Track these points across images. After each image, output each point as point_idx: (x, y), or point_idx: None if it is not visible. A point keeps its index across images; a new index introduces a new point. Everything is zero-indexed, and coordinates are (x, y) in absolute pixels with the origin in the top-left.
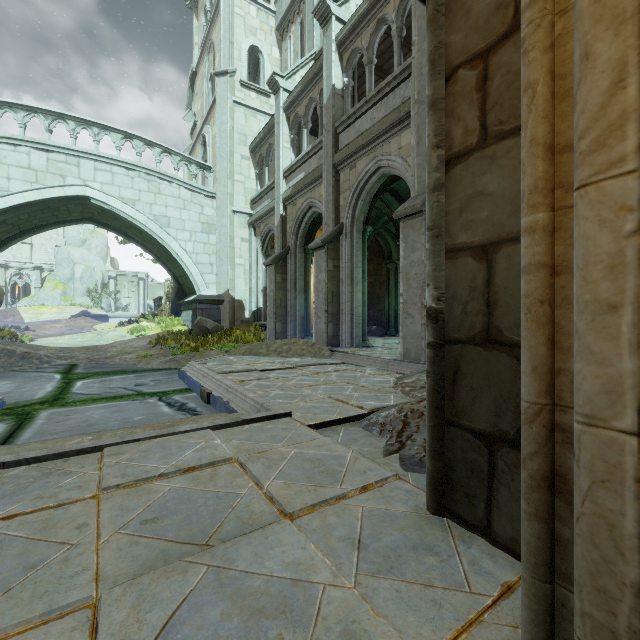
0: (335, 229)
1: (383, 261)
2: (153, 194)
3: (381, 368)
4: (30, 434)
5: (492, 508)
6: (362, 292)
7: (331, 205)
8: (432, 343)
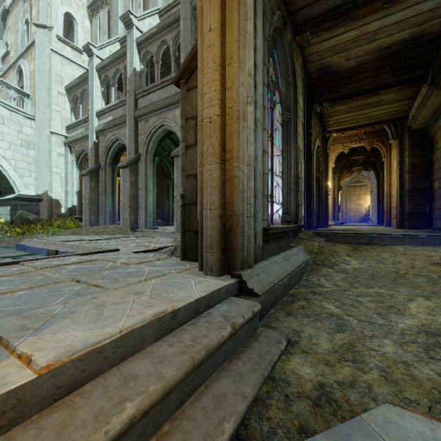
0: (135, 157)
1: (165, 179)
2: None
3: (164, 237)
4: None
5: (198, 252)
6: (152, 196)
7: (133, 141)
8: (182, 205)
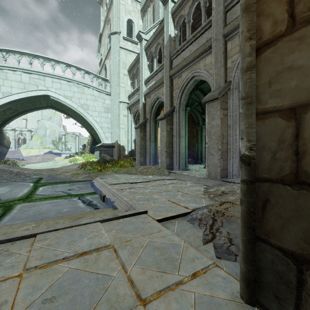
0: (170, 109)
1: (194, 126)
2: (80, 93)
3: (195, 182)
4: (7, 219)
5: None
6: (184, 141)
7: (168, 97)
8: (245, 180)
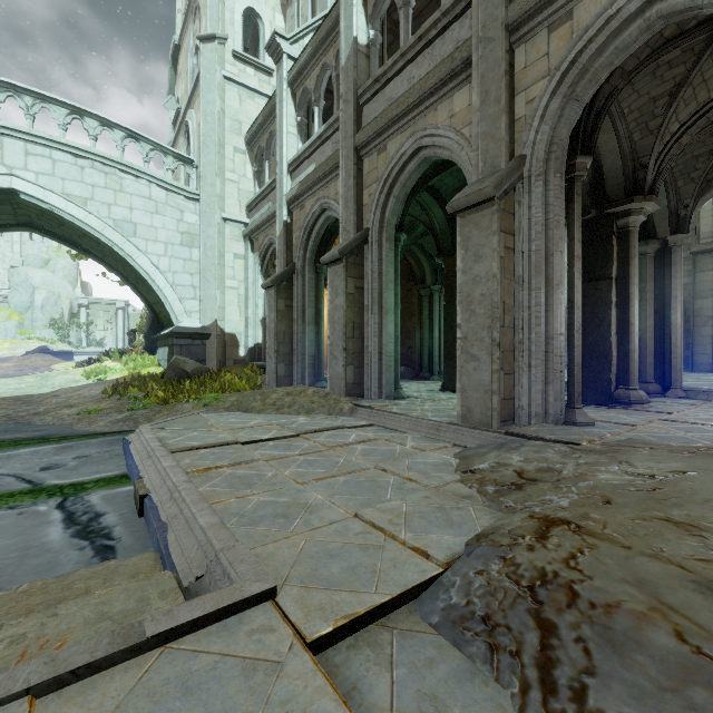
0: (357, 236)
1: (414, 286)
2: (112, 191)
3: (428, 436)
4: None
5: None
6: (394, 323)
7: (352, 203)
8: None
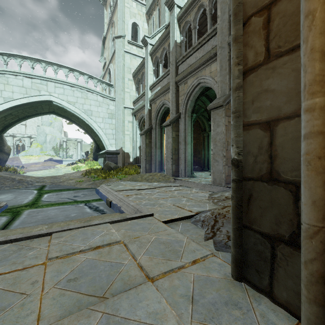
0: (176, 115)
1: (201, 132)
2: (84, 99)
3: (201, 188)
4: (18, 223)
5: (273, 280)
6: (190, 148)
7: (174, 103)
8: (235, 179)
